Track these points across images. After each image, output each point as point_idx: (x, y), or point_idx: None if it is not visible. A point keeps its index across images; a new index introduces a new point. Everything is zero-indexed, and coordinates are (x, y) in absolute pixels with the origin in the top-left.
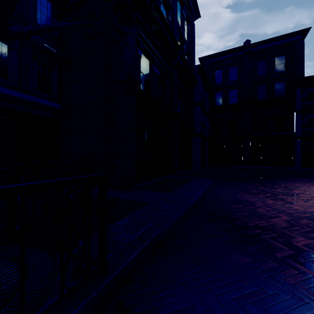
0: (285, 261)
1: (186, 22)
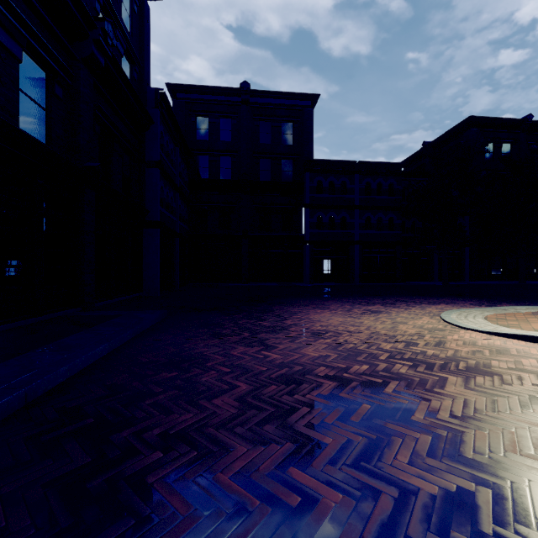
0: None
1: None
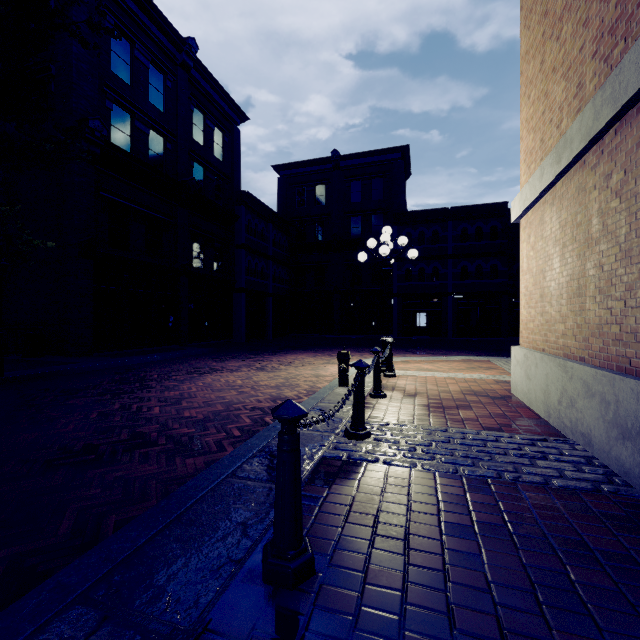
0: (115, 377)
1: (220, 131)
